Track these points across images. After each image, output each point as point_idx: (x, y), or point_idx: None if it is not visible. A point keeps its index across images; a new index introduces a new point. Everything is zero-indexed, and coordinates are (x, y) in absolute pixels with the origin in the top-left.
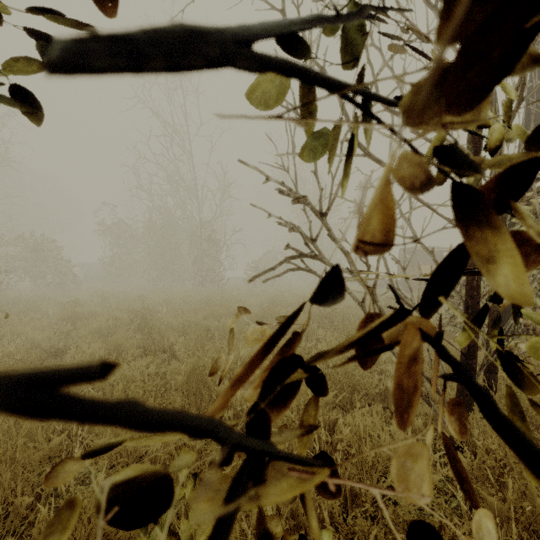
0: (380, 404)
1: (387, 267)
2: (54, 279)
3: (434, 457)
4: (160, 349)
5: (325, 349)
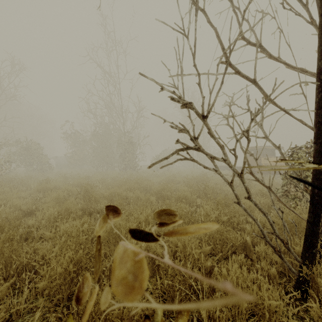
0: (242, 254)
1: (246, 157)
2: (37, 166)
3: (286, 297)
4: (95, 211)
5: (202, 213)
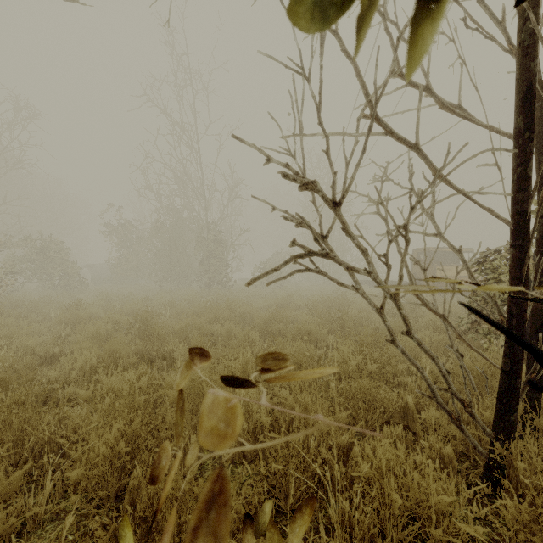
0: (401, 424)
1: (407, 267)
2: (61, 281)
3: (468, 492)
4: (159, 356)
5: (336, 359)
